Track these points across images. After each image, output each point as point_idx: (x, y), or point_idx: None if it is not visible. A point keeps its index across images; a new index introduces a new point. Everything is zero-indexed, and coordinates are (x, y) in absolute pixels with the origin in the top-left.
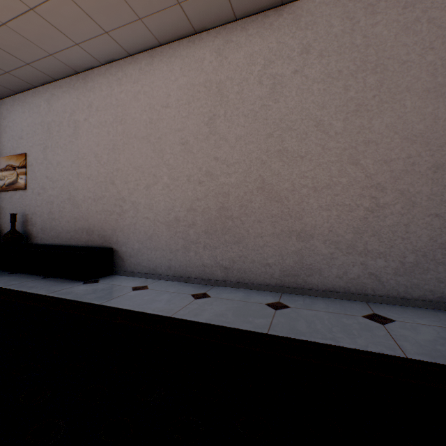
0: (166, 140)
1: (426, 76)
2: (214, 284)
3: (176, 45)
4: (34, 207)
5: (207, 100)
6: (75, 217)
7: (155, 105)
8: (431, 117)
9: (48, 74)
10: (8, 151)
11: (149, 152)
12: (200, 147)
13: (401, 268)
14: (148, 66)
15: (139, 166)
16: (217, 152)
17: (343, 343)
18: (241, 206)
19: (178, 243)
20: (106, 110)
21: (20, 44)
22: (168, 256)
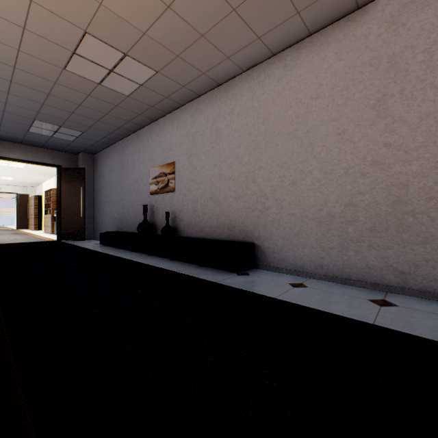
0: (316, 133)
1: None
2: (384, 290)
3: (329, 30)
4: (181, 206)
5: (373, 79)
6: (217, 214)
7: (302, 99)
8: None
9: (195, 92)
10: (161, 161)
11: (295, 148)
12: (362, 134)
13: None
14: (294, 61)
15: (283, 163)
16: (388, 138)
17: None
18: (428, 199)
19: (331, 241)
20: (247, 113)
21: (183, 70)
22: (319, 254)
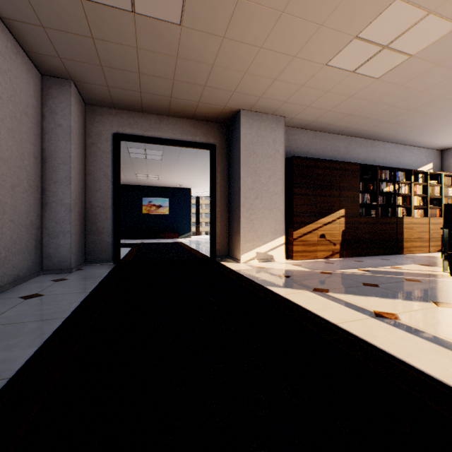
0: None
1: (10, 118)
2: None
3: None
4: None
5: None
6: None
7: None
8: (11, 150)
9: None
10: None
11: None
12: None
13: (0, 263)
14: None
15: None
16: None
17: (77, 300)
18: None
19: None
20: None
21: None
22: None
